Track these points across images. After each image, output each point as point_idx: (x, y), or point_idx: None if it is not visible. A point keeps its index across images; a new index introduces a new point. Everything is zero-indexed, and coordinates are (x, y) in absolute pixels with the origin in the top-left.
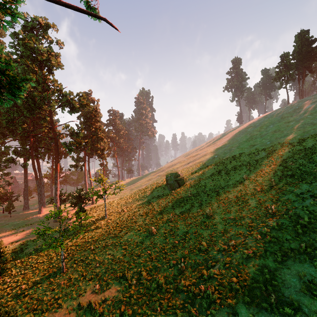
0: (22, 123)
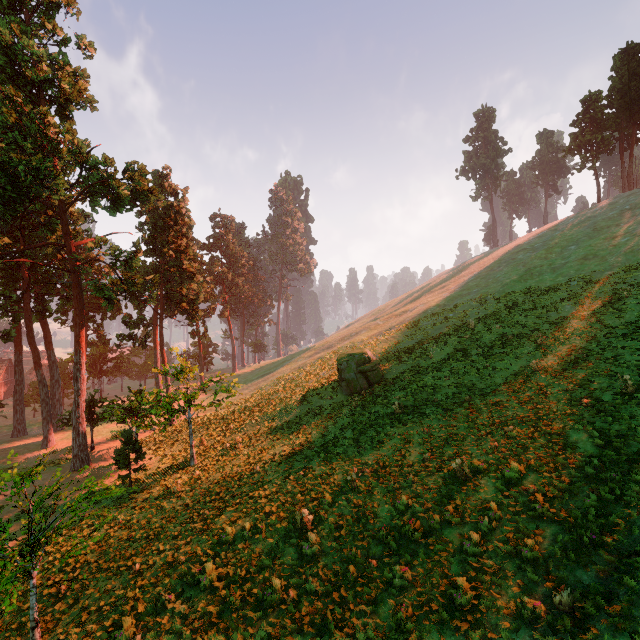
0: None
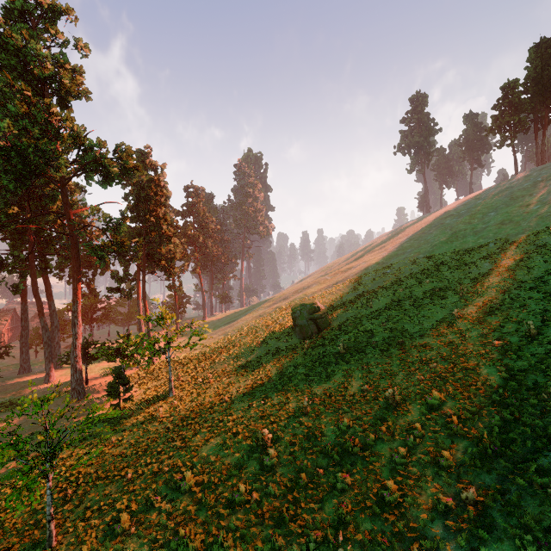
0: (3, 204)
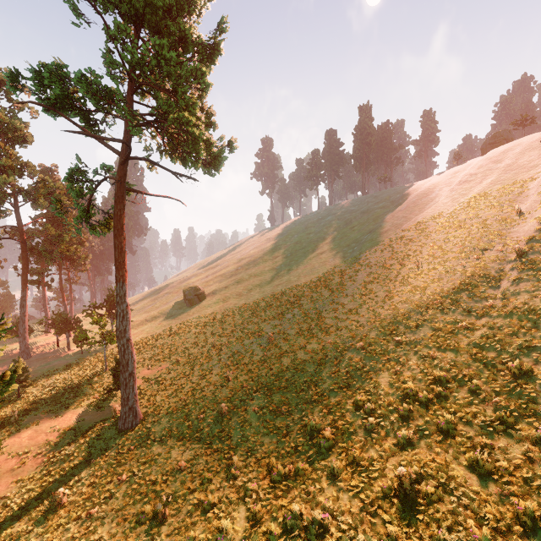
0: None
